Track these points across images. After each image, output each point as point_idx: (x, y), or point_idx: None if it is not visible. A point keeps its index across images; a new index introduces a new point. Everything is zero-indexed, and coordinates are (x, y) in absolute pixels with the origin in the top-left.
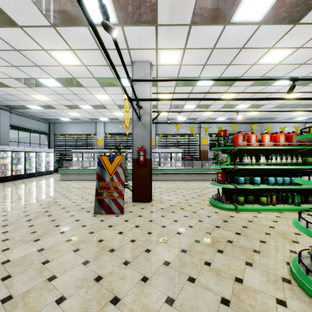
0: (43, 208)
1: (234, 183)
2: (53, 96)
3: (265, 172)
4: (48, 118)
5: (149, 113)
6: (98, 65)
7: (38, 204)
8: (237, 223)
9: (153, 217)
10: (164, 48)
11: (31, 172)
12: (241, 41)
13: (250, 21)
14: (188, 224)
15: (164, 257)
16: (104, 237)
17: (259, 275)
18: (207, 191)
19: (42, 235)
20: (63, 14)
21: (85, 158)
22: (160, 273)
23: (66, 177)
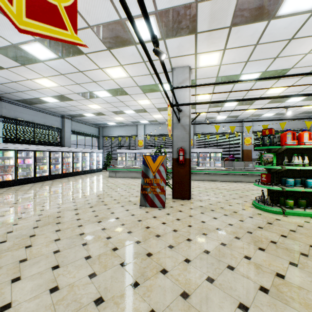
0: (100, 198)
1: (281, 185)
2: (104, 104)
3: None
4: (98, 123)
5: (188, 115)
6: (141, 75)
7: (95, 196)
8: (284, 226)
9: (192, 213)
10: (203, 52)
11: (86, 170)
12: (290, 32)
13: (300, 11)
14: (228, 222)
15: (204, 246)
16: (150, 225)
17: (304, 275)
18: (250, 193)
19: (102, 218)
20: (116, 39)
21: (127, 158)
22: (200, 258)
23: (113, 174)
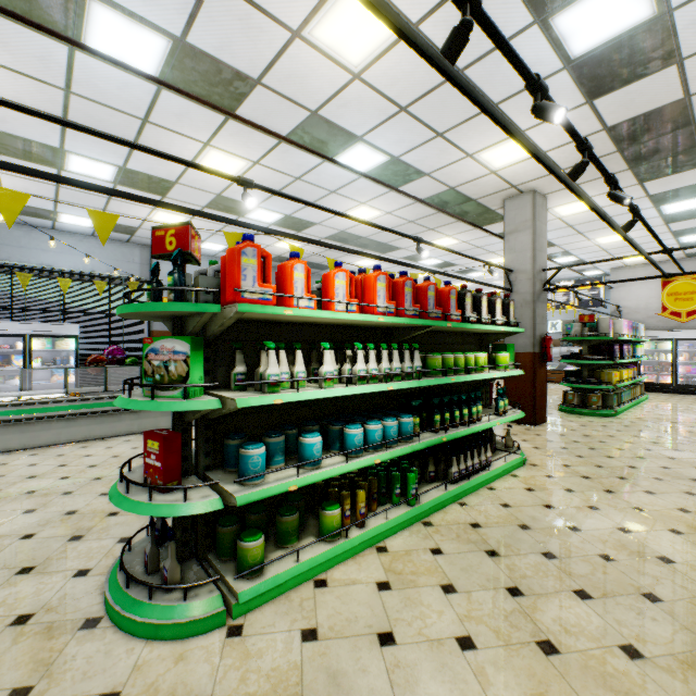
0: None
1: (226, 470)
2: None
3: (333, 404)
4: None
5: None
6: None
7: None
8: None
9: None
10: None
11: None
12: None
13: None
14: None
15: None
16: None
17: None
18: None
19: None
20: None
21: None
22: None
23: None
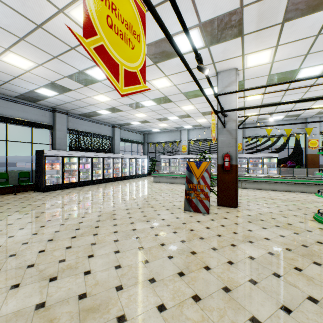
0: (146, 201)
1: None
2: (149, 113)
3: None
4: (143, 130)
5: (235, 119)
6: (185, 82)
7: (143, 198)
8: None
9: (238, 221)
10: (251, 53)
11: (133, 174)
12: None
13: None
14: (279, 234)
15: (248, 253)
16: (194, 228)
17: None
18: (312, 205)
19: (150, 218)
20: (162, 54)
21: (171, 164)
22: (244, 262)
23: (157, 180)
